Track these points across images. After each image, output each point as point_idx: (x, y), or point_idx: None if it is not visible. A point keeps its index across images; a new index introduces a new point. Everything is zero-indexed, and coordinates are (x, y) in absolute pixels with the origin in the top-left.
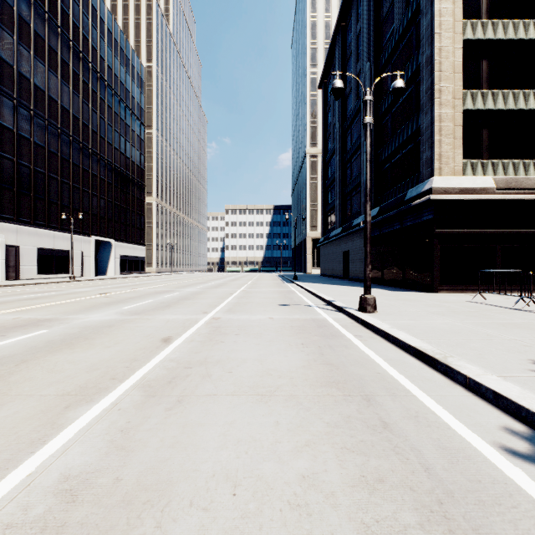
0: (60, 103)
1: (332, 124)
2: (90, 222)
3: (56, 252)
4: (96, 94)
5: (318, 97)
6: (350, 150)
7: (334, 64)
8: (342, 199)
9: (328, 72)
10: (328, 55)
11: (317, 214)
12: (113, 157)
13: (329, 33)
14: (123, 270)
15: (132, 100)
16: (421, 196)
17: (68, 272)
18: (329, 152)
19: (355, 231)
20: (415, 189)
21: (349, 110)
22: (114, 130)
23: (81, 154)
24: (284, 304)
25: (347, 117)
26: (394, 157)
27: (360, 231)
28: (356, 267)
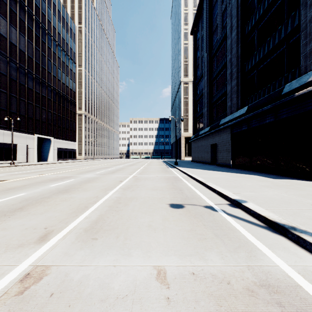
0: (9, 39)
1: (200, 56)
2: (34, 125)
3: (5, 145)
4: (39, 37)
5: (189, 45)
6: (216, 70)
7: (202, 15)
8: (209, 107)
9: (197, 22)
10: (198, 8)
11: (188, 121)
12: (52, 82)
13: (196, 3)
14: (59, 157)
15: (66, 46)
16: (308, 86)
17: (15, 159)
18: (198, 76)
19: (222, 129)
20: (295, 81)
21: (215, 42)
22: (52, 64)
23: (26, 77)
24: (176, 204)
25: (213, 48)
26: (261, 64)
27: (227, 128)
28: (223, 156)
